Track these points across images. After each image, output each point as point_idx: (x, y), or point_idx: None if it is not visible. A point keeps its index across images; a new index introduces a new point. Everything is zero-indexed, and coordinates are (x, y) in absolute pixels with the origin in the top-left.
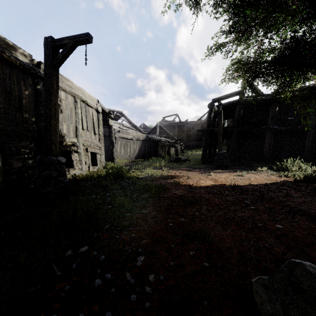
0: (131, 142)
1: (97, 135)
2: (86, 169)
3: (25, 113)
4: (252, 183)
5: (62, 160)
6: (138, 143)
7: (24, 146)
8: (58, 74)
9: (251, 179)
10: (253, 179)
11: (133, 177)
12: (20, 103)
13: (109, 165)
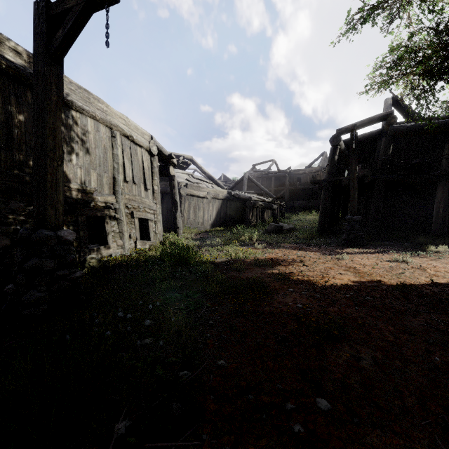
0: (205, 203)
1: (149, 190)
2: (131, 245)
3: (18, 152)
4: (435, 279)
5: (67, 236)
6: (216, 204)
7: (16, 209)
8: (60, 72)
9: (427, 270)
10: (430, 270)
11: (205, 262)
12: (8, 135)
13: (170, 239)
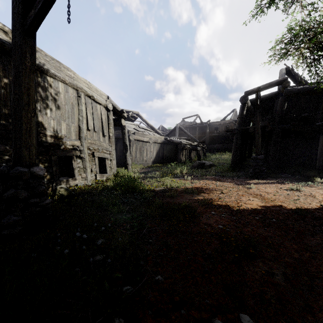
0: (148, 146)
1: (106, 136)
2: (92, 177)
3: (4, 107)
4: None
5: (39, 171)
6: (155, 147)
7: (2, 151)
8: (33, 44)
9: (316, 196)
10: (319, 197)
11: (147, 190)
12: None
13: (121, 172)
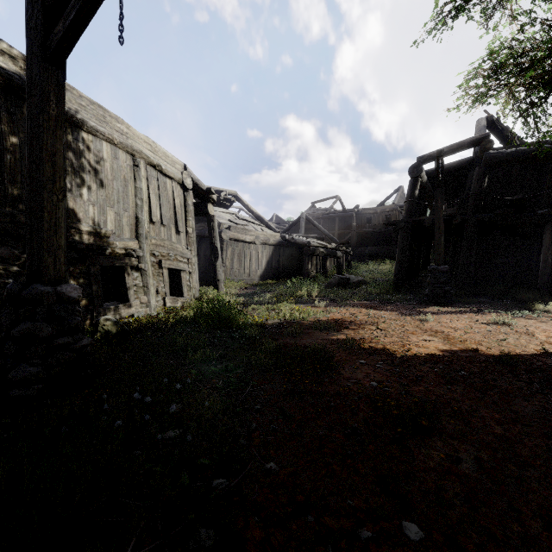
0: (252, 249)
1: (182, 234)
2: (159, 303)
3: (11, 184)
4: (548, 348)
5: (71, 292)
6: (266, 251)
7: (8, 258)
8: (61, 79)
9: (536, 335)
10: (540, 335)
11: (252, 324)
12: None
13: (208, 294)
